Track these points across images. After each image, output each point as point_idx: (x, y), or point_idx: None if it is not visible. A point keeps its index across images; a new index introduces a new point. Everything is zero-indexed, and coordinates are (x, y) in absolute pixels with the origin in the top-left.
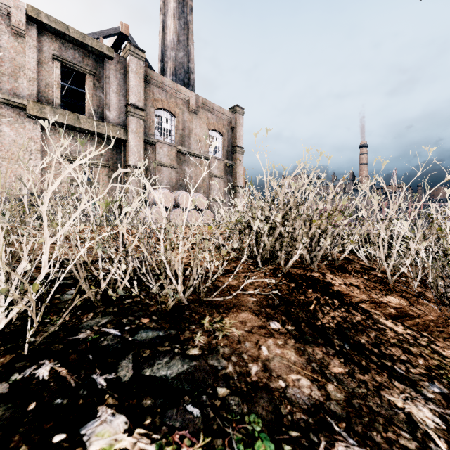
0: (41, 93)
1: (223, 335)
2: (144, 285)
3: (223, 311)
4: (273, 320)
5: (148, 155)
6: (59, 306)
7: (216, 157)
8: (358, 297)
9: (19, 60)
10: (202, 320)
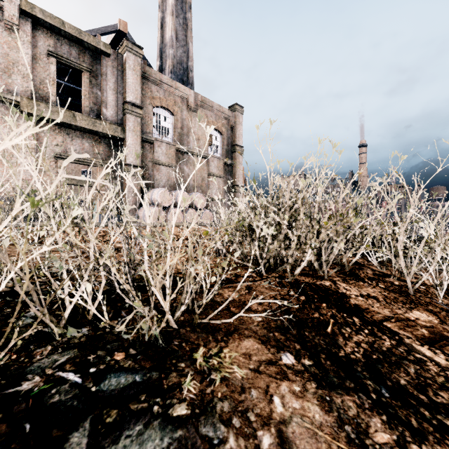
0: (35, 89)
1: (221, 378)
2: (126, 302)
3: (222, 338)
4: (285, 350)
5: (146, 154)
6: (9, 335)
7: (216, 156)
8: (380, 313)
9: (12, 56)
10: (194, 354)
